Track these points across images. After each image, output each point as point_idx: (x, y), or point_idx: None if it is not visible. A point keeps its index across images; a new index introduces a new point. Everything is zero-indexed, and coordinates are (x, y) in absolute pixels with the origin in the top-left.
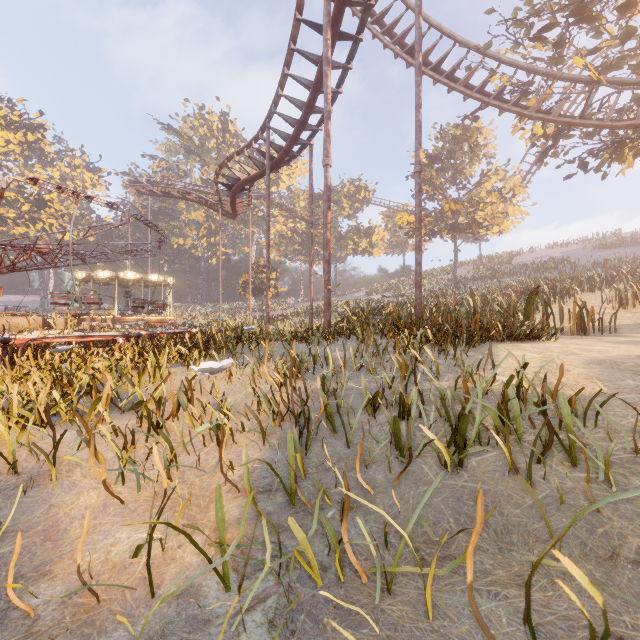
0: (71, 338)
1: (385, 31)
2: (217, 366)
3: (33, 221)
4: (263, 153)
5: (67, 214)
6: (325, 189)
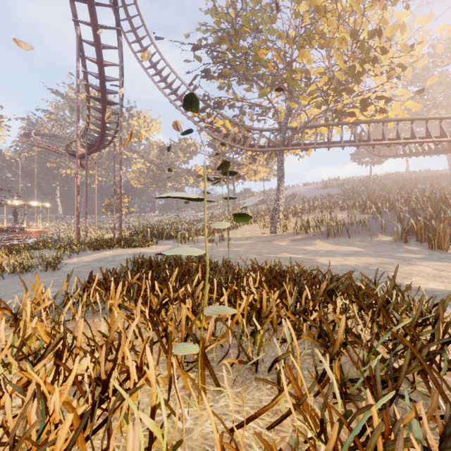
0: None
1: (161, 80)
2: None
3: None
4: (88, 143)
5: None
6: (77, 187)
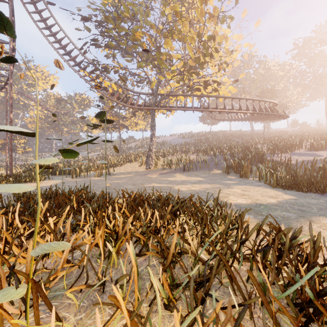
0: None
1: (56, 41)
2: None
3: None
4: None
5: None
6: None
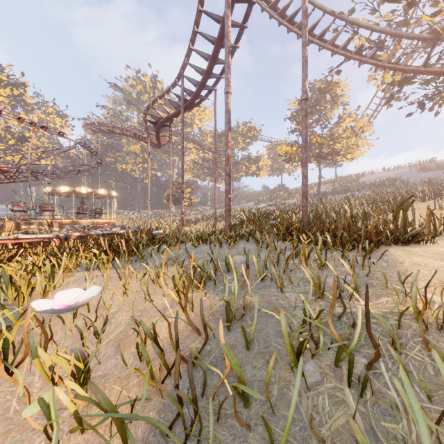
0: (7, 240)
1: (271, 6)
2: (79, 296)
3: (17, 151)
4: (179, 96)
5: (43, 147)
6: (226, 113)
